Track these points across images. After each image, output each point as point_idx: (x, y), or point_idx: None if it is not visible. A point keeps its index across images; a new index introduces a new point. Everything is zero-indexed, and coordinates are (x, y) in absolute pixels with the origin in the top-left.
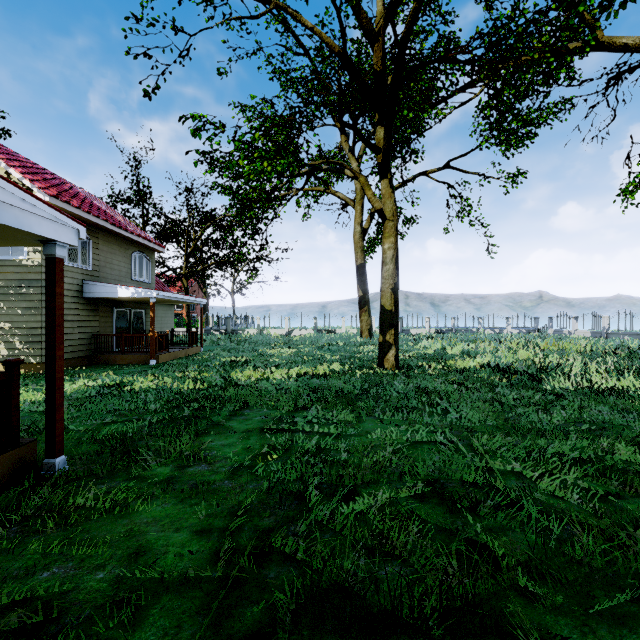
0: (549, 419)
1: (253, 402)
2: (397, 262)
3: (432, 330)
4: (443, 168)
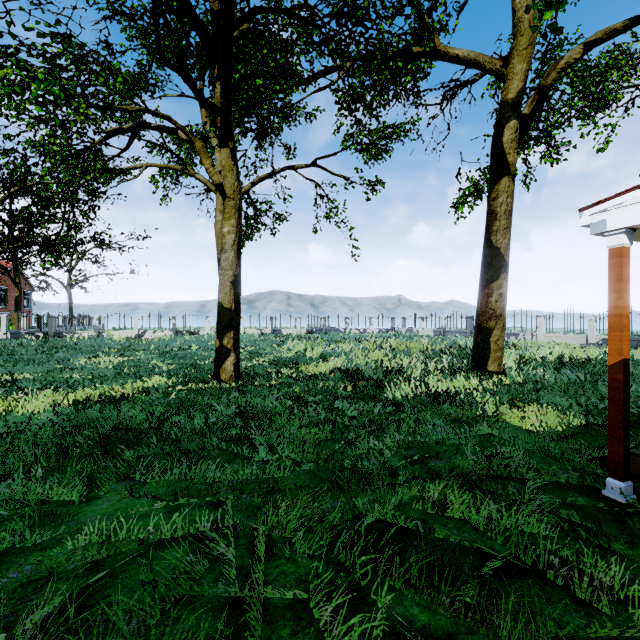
0: (381, 447)
1: None
2: (239, 250)
3: (303, 330)
4: (311, 165)
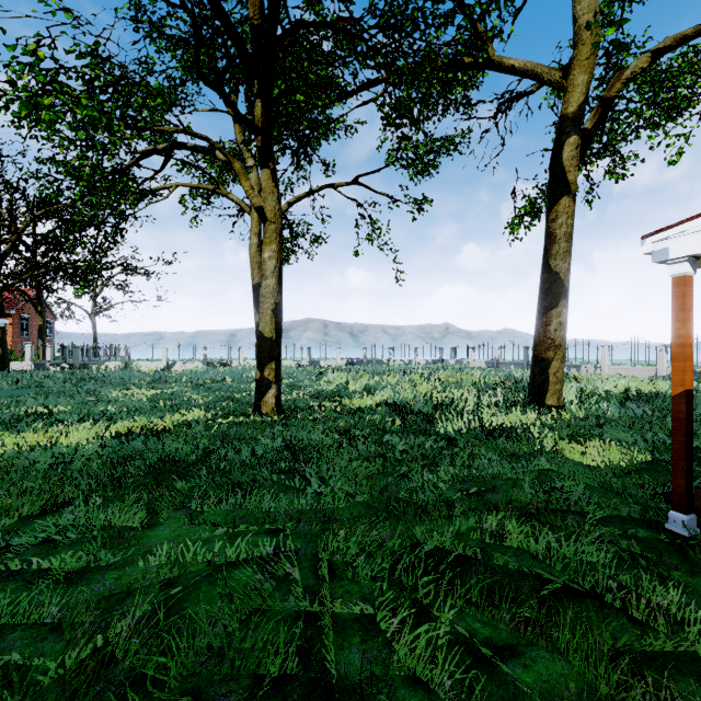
0: (435, 480)
1: None
2: (281, 276)
3: (343, 361)
4: (352, 183)
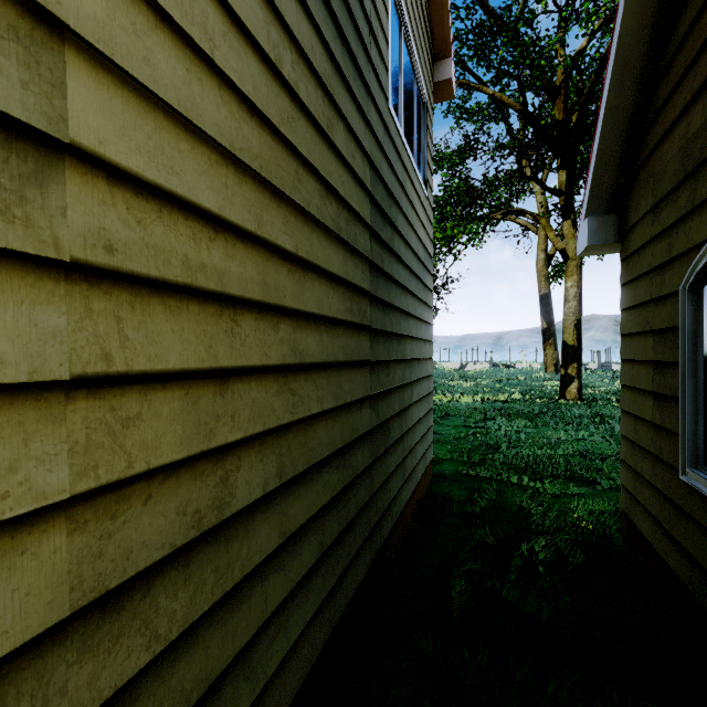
0: None
1: (452, 413)
2: (580, 299)
3: None
4: None
